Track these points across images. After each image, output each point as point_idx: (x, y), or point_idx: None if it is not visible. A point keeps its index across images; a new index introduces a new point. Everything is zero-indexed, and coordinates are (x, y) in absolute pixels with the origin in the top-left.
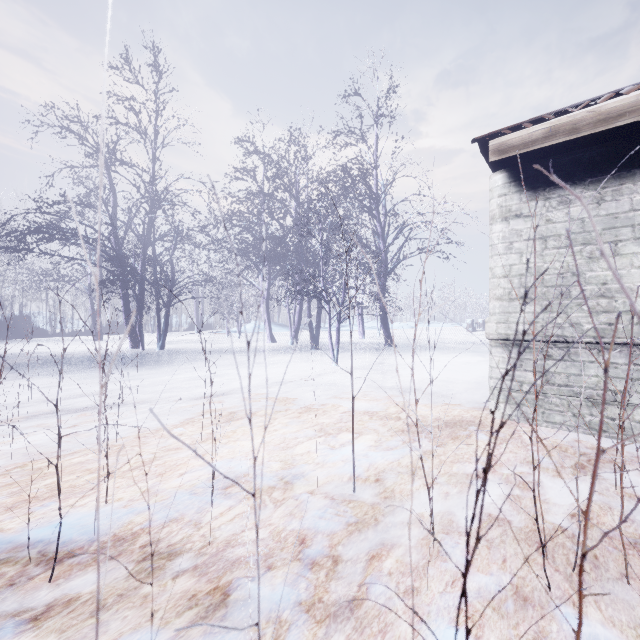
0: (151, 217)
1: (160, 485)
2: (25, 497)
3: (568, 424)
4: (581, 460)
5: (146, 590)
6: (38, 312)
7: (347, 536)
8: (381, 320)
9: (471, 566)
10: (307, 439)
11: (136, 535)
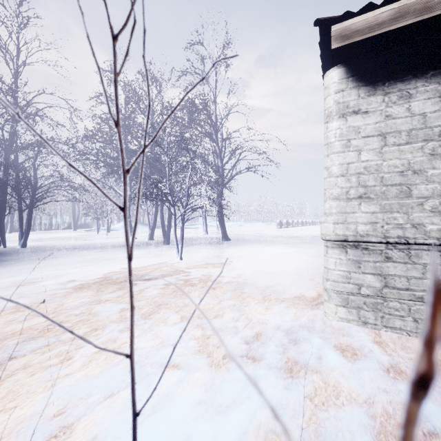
0: (13, 127)
1: None
2: None
3: (409, 329)
4: None
5: None
6: None
7: None
8: (219, 220)
9: None
10: (106, 397)
11: None
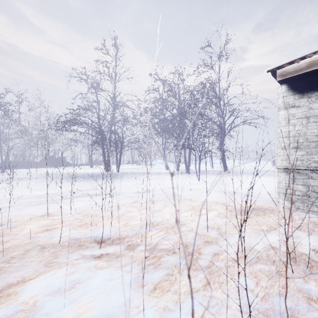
0: (113, 113)
1: (129, 223)
2: (83, 223)
3: None
4: None
5: (131, 254)
6: (66, 155)
7: (204, 246)
8: (221, 159)
9: (258, 261)
10: (186, 211)
11: (124, 238)
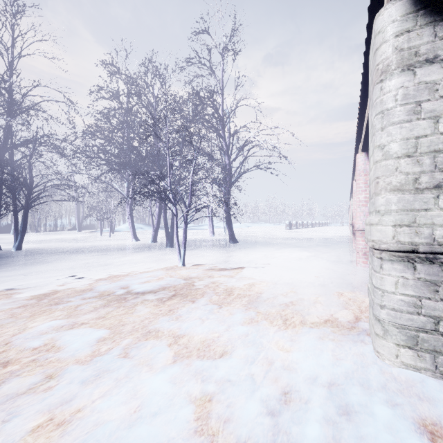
0: (8, 122)
1: None
2: None
3: None
4: None
5: None
6: None
7: None
8: (226, 221)
9: None
10: None
11: None
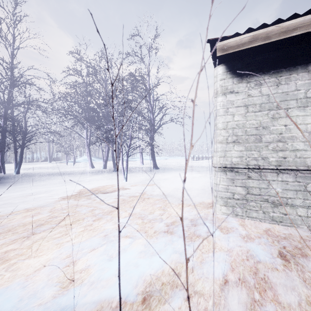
0: (10, 91)
1: None
2: None
3: (260, 218)
4: (280, 248)
5: None
6: None
7: None
8: (151, 155)
9: None
10: (91, 250)
11: None
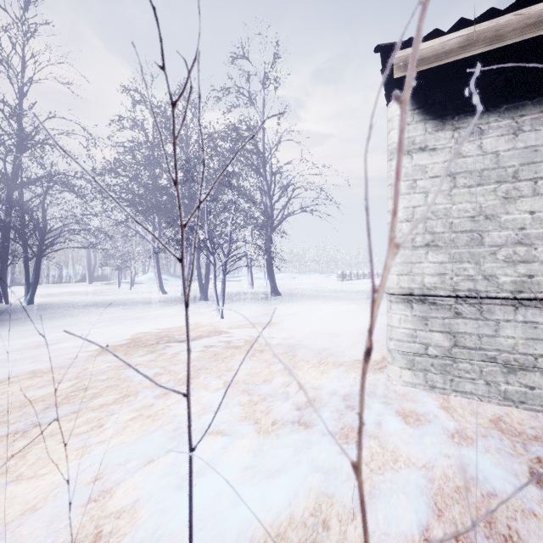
0: (17, 157)
1: None
2: None
3: (480, 394)
4: (531, 463)
5: None
6: None
7: None
8: (268, 271)
9: None
10: (145, 463)
11: None
